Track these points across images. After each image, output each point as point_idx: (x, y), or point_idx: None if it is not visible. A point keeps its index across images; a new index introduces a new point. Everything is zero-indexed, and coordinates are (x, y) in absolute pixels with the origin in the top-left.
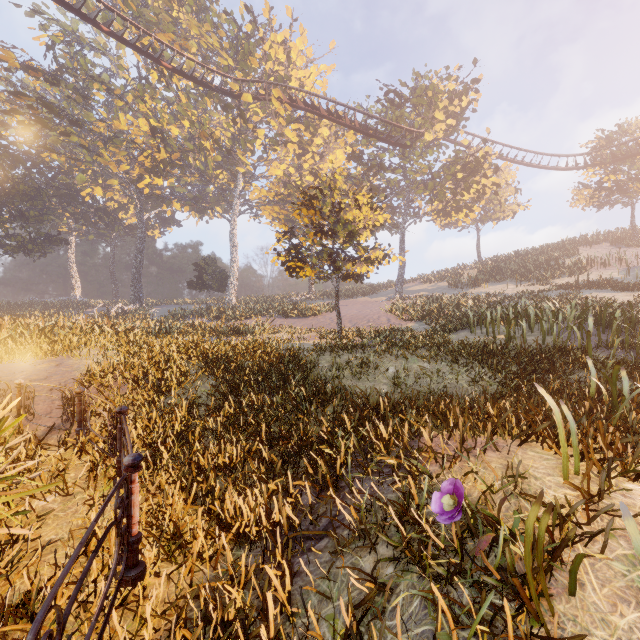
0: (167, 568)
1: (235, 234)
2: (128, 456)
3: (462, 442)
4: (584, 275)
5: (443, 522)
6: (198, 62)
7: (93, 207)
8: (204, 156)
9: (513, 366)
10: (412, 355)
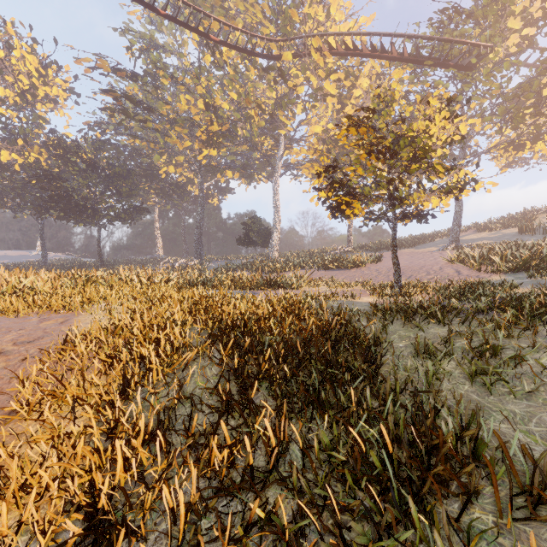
0: None
1: (277, 194)
2: None
3: None
4: None
5: None
6: (242, 30)
7: (169, 183)
8: (249, 123)
9: None
10: None
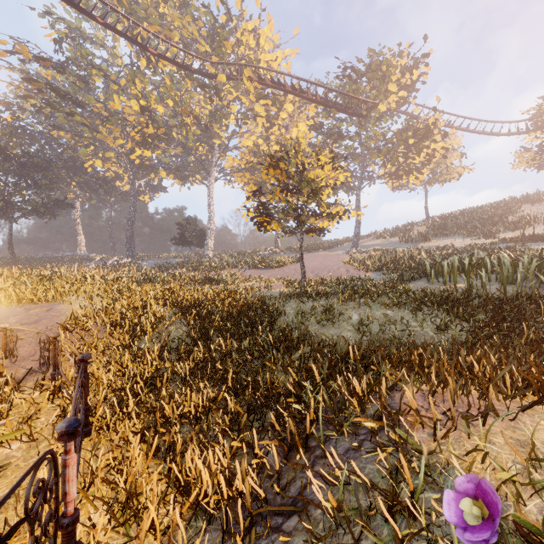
0: (117, 540)
1: (212, 197)
2: (62, 422)
3: (453, 405)
4: (528, 230)
5: (468, 543)
6: (180, 48)
7: (94, 177)
8: (185, 130)
9: (479, 314)
10: (374, 303)
